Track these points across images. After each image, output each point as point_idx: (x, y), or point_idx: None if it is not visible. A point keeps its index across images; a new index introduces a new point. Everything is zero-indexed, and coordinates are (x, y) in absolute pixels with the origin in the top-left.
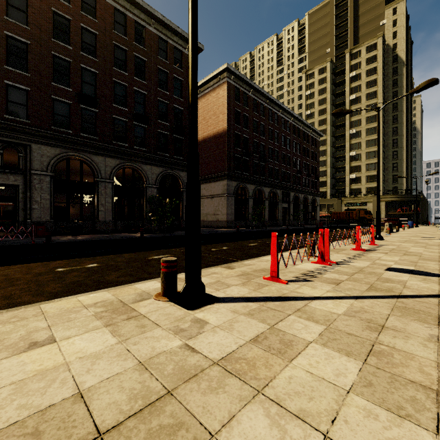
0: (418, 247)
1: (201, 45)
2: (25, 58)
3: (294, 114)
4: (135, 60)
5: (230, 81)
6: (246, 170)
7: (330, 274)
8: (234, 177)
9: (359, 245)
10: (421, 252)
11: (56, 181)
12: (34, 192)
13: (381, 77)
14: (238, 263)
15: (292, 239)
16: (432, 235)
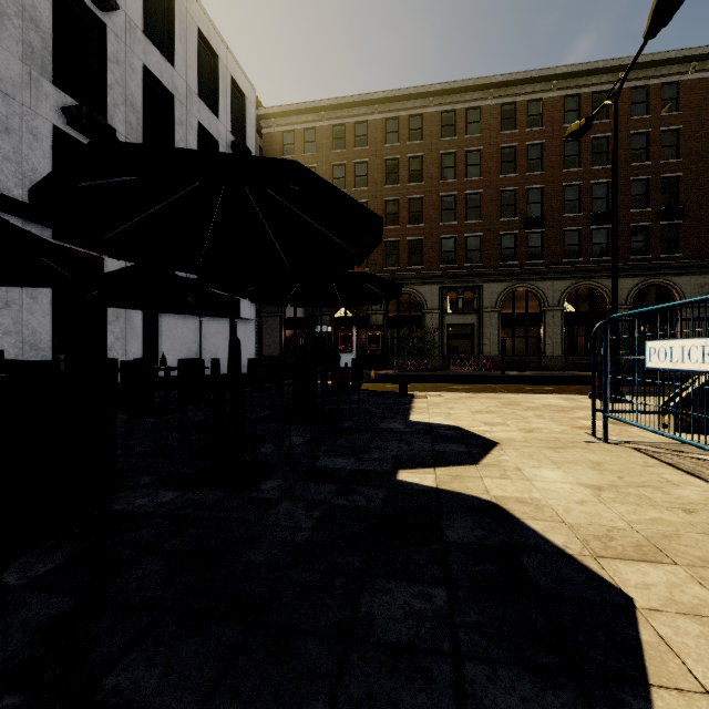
0: None
1: None
2: (476, 202)
3: None
4: (593, 143)
5: None
6: None
7: None
8: None
9: None
10: None
11: (503, 315)
12: (485, 329)
13: None
14: None
15: None
16: None
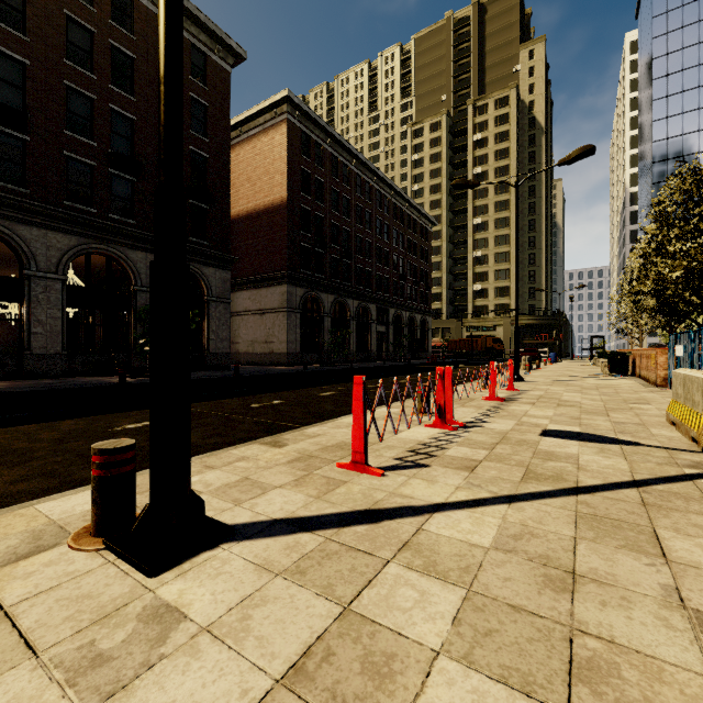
0: (572, 393)
1: (241, 50)
2: None
3: (395, 187)
4: (113, 54)
5: (293, 120)
6: (320, 271)
7: (457, 449)
8: (300, 280)
9: (495, 392)
10: (580, 401)
11: None
12: None
13: (515, 146)
14: (294, 433)
15: (392, 383)
16: (583, 373)
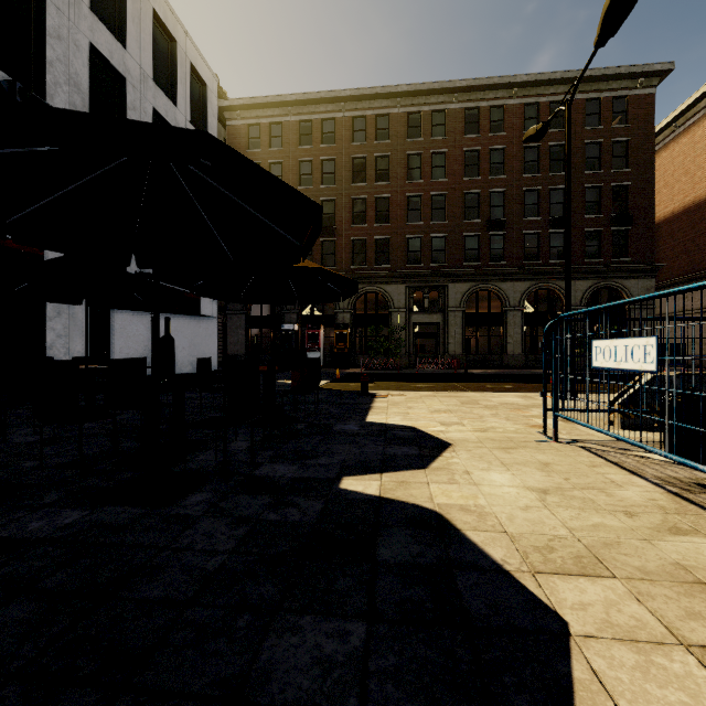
0: None
1: (667, 65)
2: (442, 203)
3: None
4: (551, 150)
5: None
6: None
7: None
8: None
9: None
10: None
11: (467, 315)
12: (450, 328)
13: None
14: None
15: None
16: None
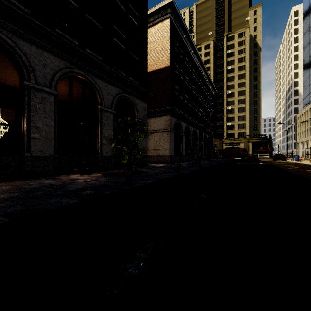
0: None
1: None
2: None
3: (206, 69)
4: None
5: (172, 19)
6: (180, 109)
7: None
8: (175, 113)
9: None
10: None
11: None
12: None
13: (248, 56)
14: None
15: None
16: None
